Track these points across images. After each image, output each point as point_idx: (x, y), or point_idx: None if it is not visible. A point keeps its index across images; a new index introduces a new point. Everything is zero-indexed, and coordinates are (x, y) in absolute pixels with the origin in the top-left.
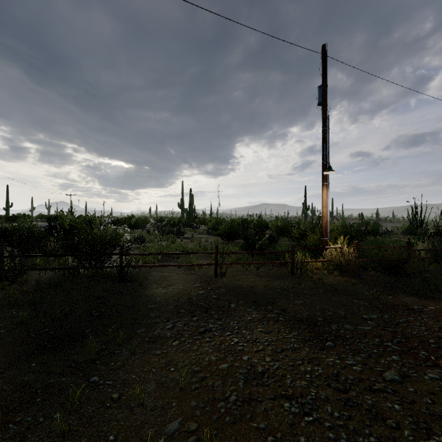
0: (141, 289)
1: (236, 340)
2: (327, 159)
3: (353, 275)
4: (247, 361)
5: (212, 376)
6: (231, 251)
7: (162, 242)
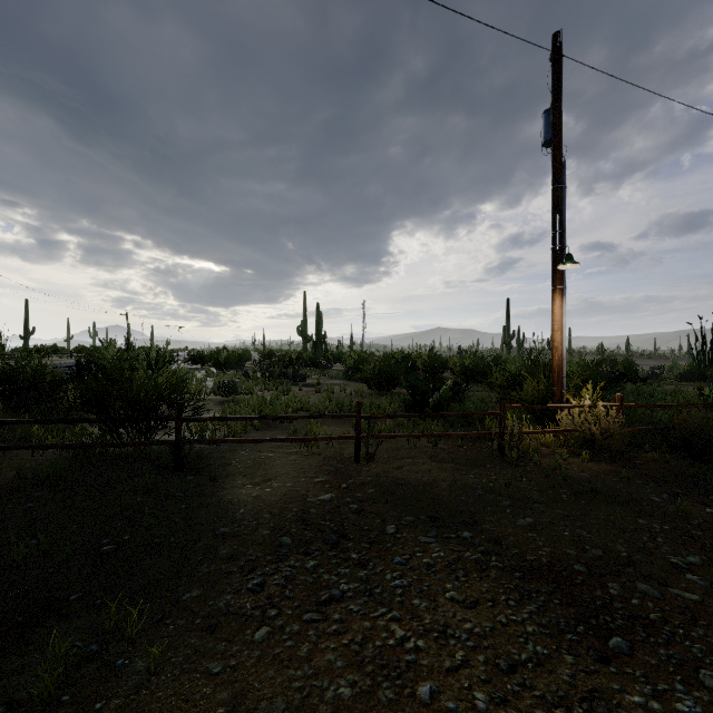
0: (213, 487)
1: (400, 632)
2: (562, 244)
3: (617, 458)
4: (429, 706)
5: None
6: (384, 409)
7: (267, 392)
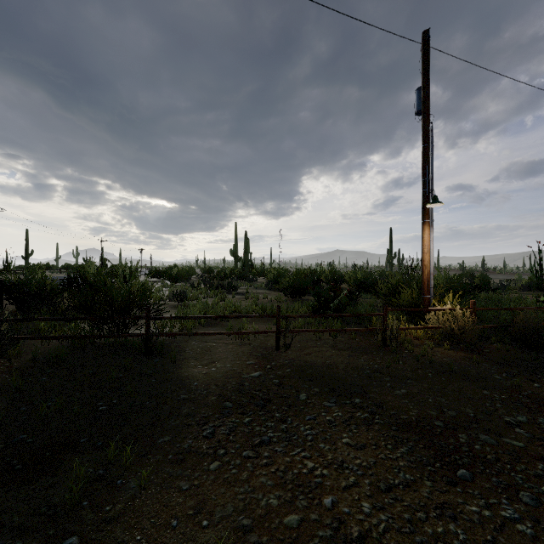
0: (174, 367)
1: (310, 464)
2: (430, 188)
3: (471, 348)
4: (331, 510)
5: (271, 543)
6: (297, 311)
7: (209, 298)
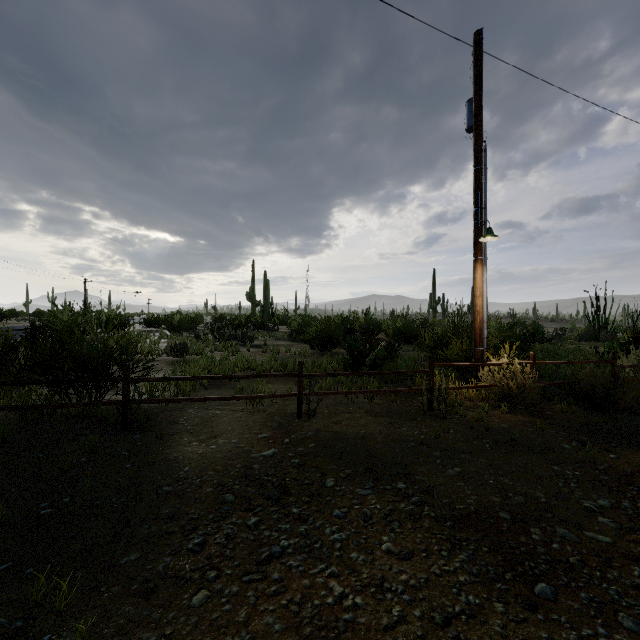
0: (159, 445)
1: (338, 589)
2: (483, 219)
3: (531, 410)
4: None
5: None
6: (325, 367)
7: (217, 352)
